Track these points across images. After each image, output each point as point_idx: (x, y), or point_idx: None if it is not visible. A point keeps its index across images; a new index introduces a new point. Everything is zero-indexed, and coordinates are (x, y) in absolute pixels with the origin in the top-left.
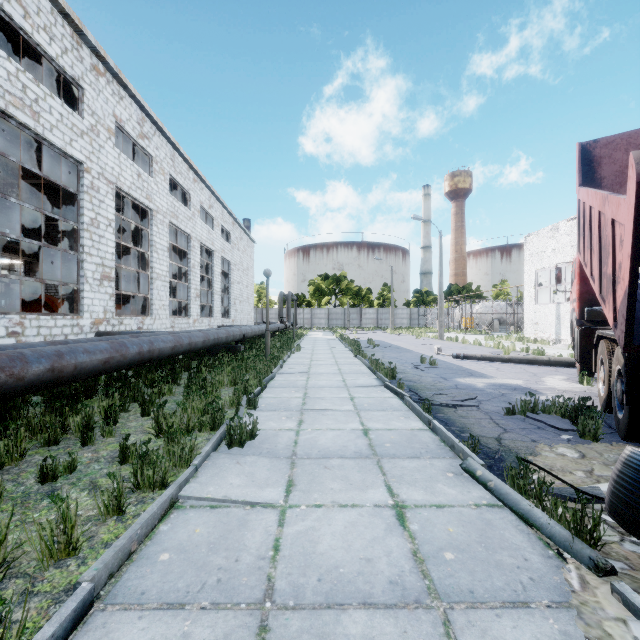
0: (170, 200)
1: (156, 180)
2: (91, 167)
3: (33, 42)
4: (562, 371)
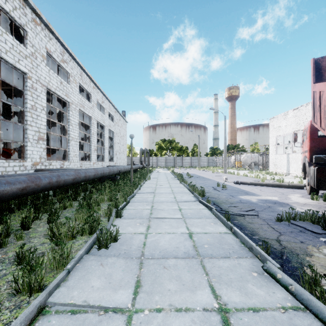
0: (79, 97)
1: (71, 86)
2: (31, 76)
3: None
4: (297, 191)
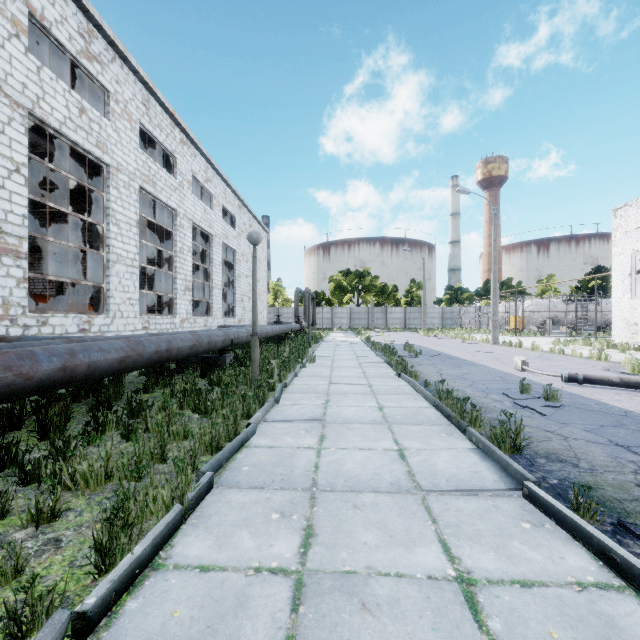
0: (142, 158)
1: (116, 125)
2: None
3: None
4: None
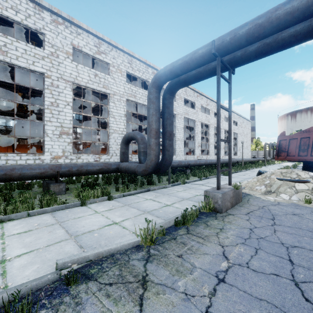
0: (214, 119)
1: (210, 115)
2: (196, 120)
3: (187, 99)
4: None
